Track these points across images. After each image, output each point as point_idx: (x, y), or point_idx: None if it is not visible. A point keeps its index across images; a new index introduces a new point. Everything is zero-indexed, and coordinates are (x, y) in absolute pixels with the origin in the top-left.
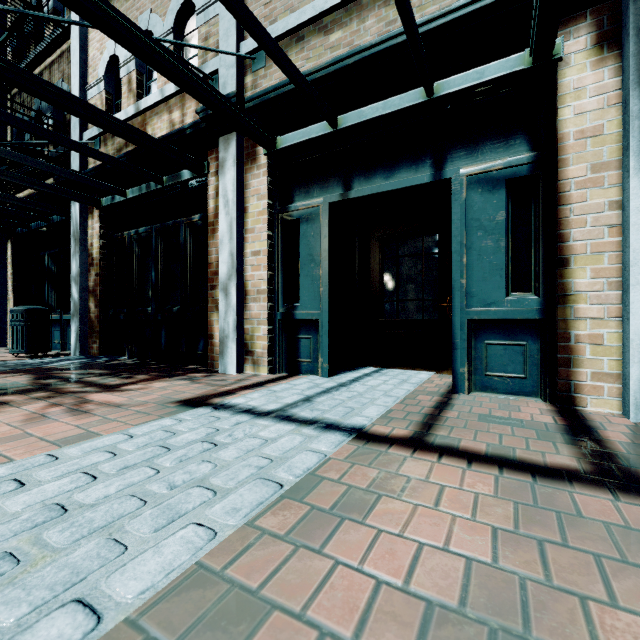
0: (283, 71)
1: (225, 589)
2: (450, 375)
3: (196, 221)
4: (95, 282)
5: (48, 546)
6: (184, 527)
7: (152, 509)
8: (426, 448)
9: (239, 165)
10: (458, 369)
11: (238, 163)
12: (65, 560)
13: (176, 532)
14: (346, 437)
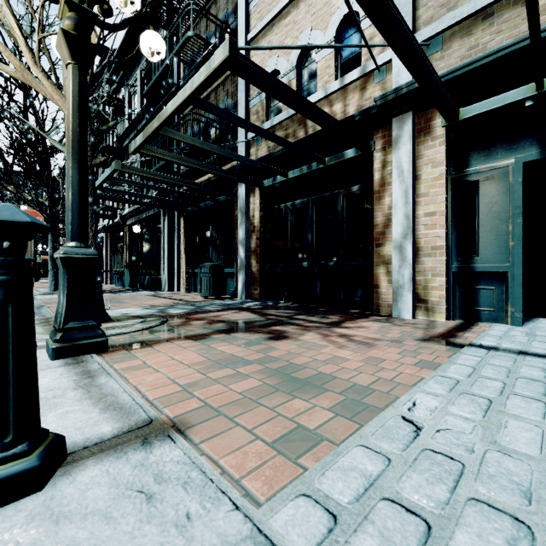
0: (533, 45)
1: None
2: None
3: (354, 191)
4: (256, 244)
5: None
6: None
7: None
8: None
9: (413, 139)
10: None
11: (412, 138)
12: None
13: None
14: None
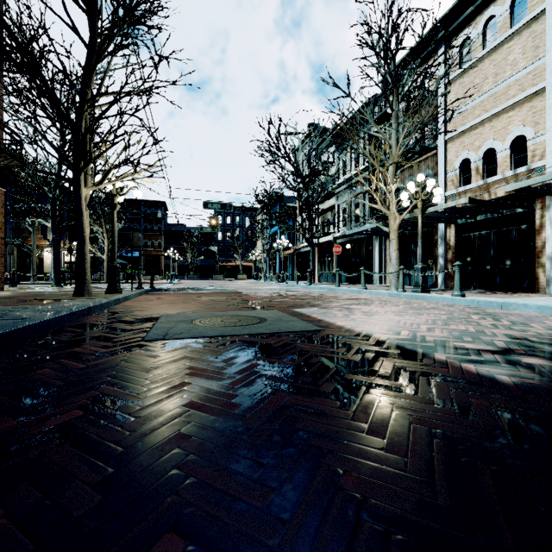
0: None
1: None
2: None
3: (522, 228)
4: (452, 256)
5: None
6: None
7: None
8: None
9: None
10: None
11: None
12: None
13: None
14: None
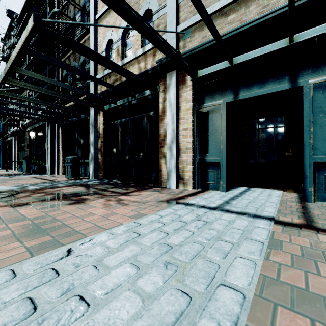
0: (215, 38)
1: (282, 287)
2: (292, 192)
3: (151, 115)
4: (101, 145)
5: (181, 261)
6: (235, 258)
7: (210, 249)
8: (320, 229)
9: (176, 86)
10: (307, 189)
11: (176, 85)
12: (196, 267)
13: (234, 260)
14: (270, 221)
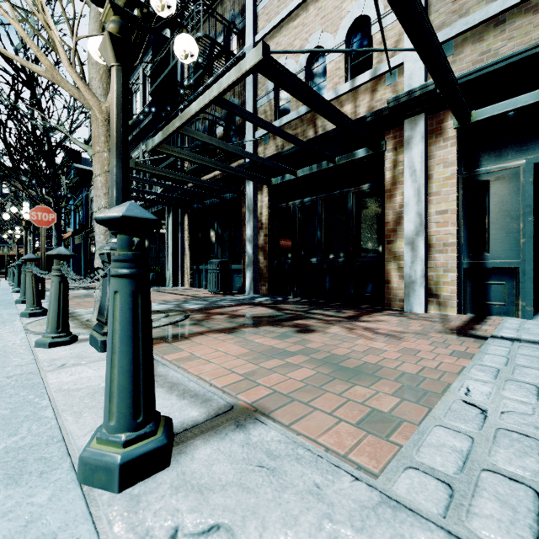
0: None
1: None
2: None
3: (364, 190)
4: (264, 241)
5: None
6: None
7: None
8: None
9: (425, 140)
10: None
11: (425, 139)
12: None
13: None
14: None
